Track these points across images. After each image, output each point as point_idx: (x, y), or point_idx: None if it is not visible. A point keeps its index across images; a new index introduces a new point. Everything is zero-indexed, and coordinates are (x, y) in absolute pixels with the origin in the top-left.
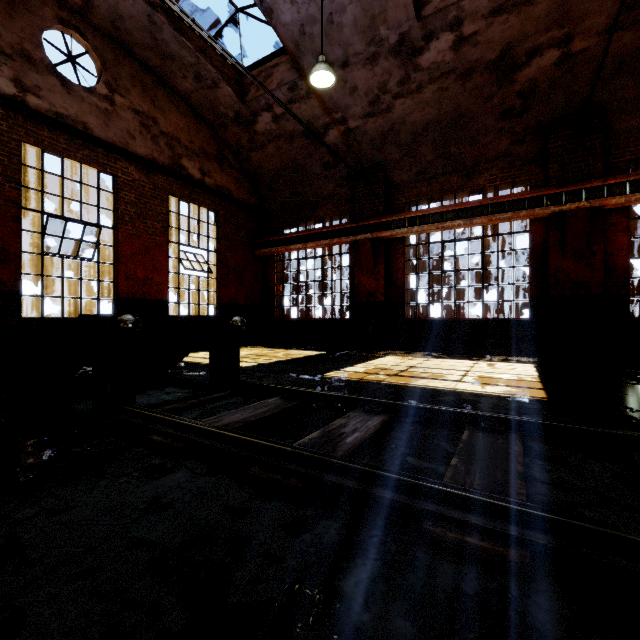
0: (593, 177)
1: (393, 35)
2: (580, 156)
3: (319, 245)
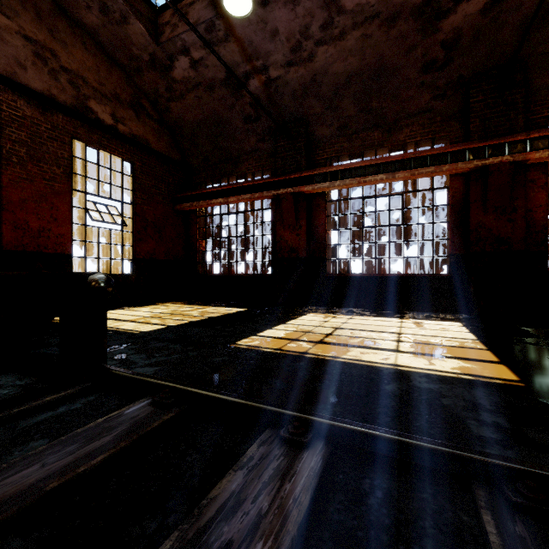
0: (514, 132)
1: None
2: (502, 110)
3: (240, 199)
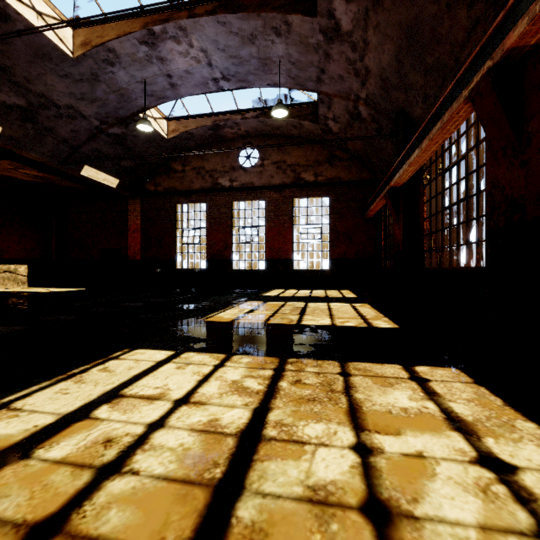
0: None
1: (318, 36)
2: None
3: (376, 203)
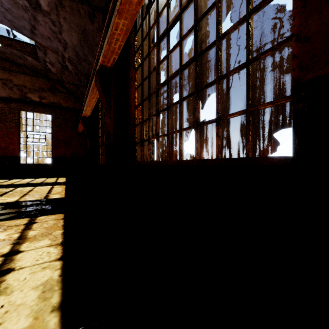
0: None
1: (25, 1)
2: None
3: (80, 124)
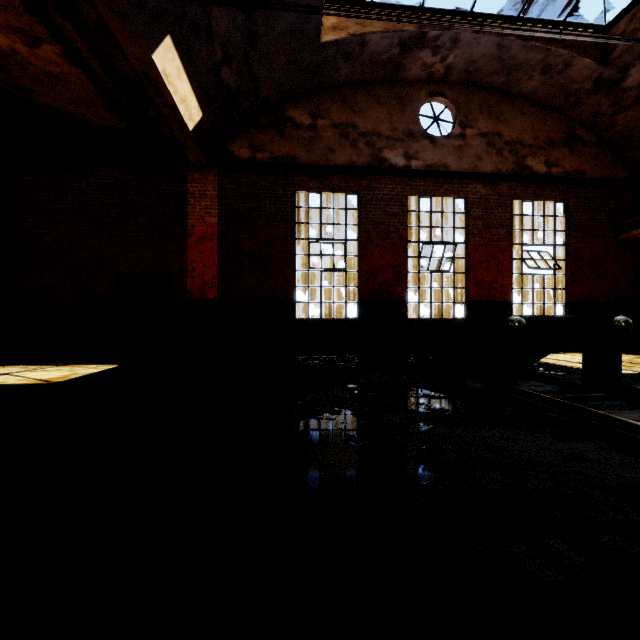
0: None
1: None
2: None
3: None
